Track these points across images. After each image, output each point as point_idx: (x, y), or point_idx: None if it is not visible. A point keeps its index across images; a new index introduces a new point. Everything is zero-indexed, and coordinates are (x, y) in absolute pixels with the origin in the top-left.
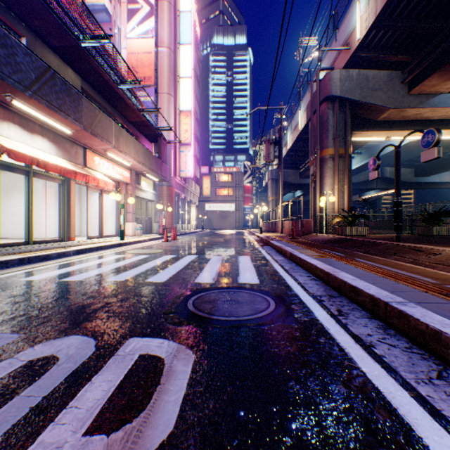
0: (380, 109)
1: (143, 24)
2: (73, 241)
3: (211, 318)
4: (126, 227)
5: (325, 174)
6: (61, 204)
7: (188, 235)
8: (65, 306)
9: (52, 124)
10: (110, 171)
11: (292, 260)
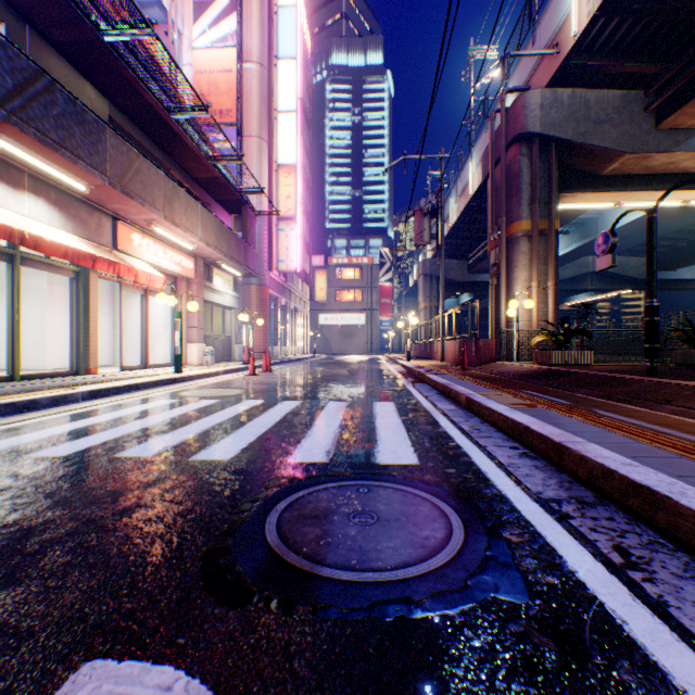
0: (608, 154)
1: (219, 25)
2: (93, 375)
3: (317, 574)
4: (189, 351)
5: (516, 262)
6: (74, 313)
7: (290, 363)
8: None
9: (52, 174)
10: (159, 258)
11: (471, 411)
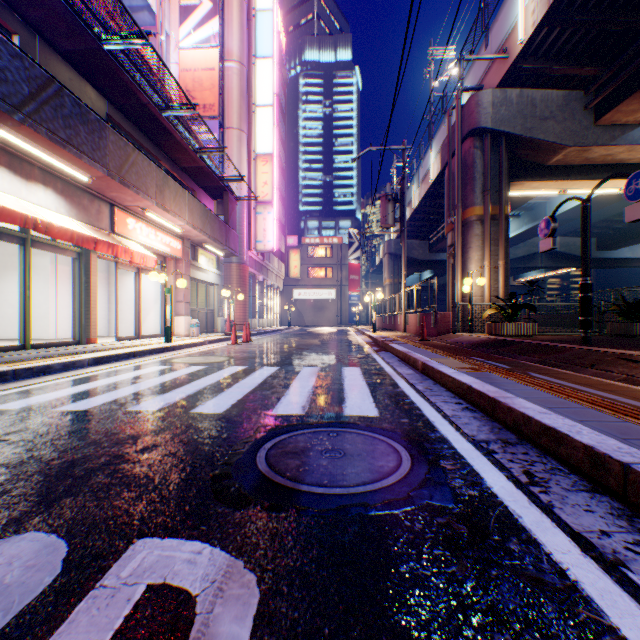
0: (553, 147)
1: (203, 27)
2: (94, 344)
3: (298, 489)
4: (176, 323)
5: (471, 244)
6: (76, 289)
7: (267, 334)
8: (40, 462)
9: (59, 167)
10: (151, 240)
11: (426, 375)
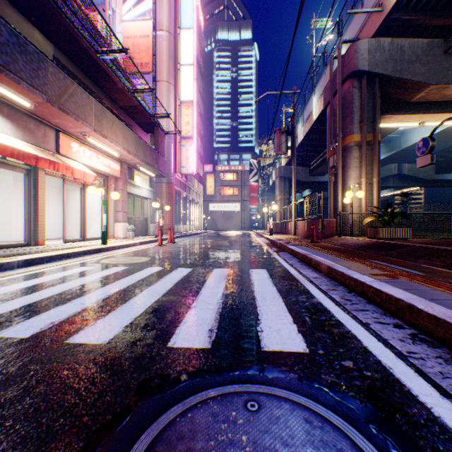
0: (418, 86)
1: (140, 5)
2: (40, 246)
3: None
4: (116, 228)
5: (350, 165)
6: (26, 200)
7: (189, 237)
8: None
9: (3, 93)
10: (93, 161)
11: (334, 279)
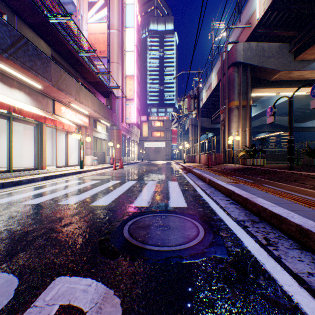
0: (273, 71)
1: (99, 12)
2: (44, 169)
3: (145, 248)
4: (86, 159)
5: (232, 119)
6: (36, 142)
7: (131, 164)
8: (10, 232)
9: (27, 81)
10: (73, 117)
11: (211, 185)
